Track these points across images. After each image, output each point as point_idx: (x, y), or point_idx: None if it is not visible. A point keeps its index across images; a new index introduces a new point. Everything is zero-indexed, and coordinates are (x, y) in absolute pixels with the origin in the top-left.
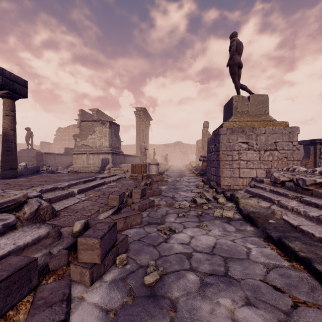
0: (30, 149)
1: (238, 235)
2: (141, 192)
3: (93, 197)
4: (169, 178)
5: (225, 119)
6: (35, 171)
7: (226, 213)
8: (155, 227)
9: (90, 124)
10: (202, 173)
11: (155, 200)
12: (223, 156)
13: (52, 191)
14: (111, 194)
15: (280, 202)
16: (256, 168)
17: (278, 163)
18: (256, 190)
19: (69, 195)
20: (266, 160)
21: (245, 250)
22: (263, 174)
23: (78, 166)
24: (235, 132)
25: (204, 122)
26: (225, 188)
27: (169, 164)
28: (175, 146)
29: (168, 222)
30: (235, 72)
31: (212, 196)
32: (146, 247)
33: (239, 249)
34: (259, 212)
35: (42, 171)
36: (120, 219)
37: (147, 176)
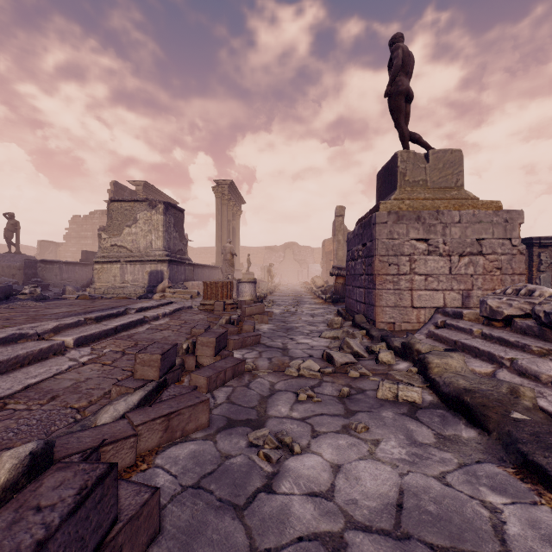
0: (15, 253)
1: (449, 456)
2: (216, 343)
3: (110, 355)
4: (275, 307)
5: (381, 198)
6: (2, 296)
7: (405, 391)
8: (243, 434)
9: (127, 206)
10: (336, 298)
11: (246, 357)
12: (381, 266)
13: (7, 345)
14: (143, 353)
15: (517, 363)
16: (444, 290)
17: (486, 280)
18: (453, 335)
19: (49, 353)
20: (462, 273)
21: (486, 515)
22: (458, 301)
23: (105, 285)
24: (404, 220)
25: (337, 207)
26: (384, 329)
27: (276, 282)
28: (286, 250)
29: (274, 418)
30: (399, 108)
31: (362, 345)
32: (213, 515)
33: (470, 514)
34: (481, 390)
35: (19, 296)
36: (153, 422)
37: (233, 305)
